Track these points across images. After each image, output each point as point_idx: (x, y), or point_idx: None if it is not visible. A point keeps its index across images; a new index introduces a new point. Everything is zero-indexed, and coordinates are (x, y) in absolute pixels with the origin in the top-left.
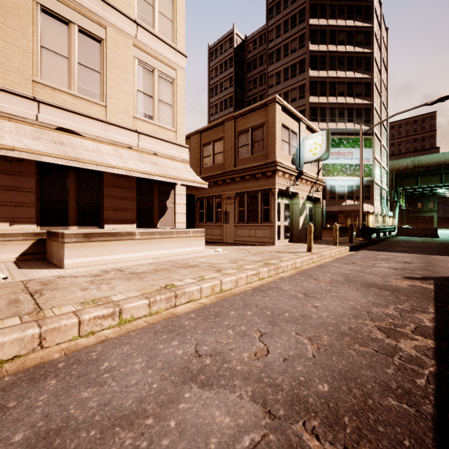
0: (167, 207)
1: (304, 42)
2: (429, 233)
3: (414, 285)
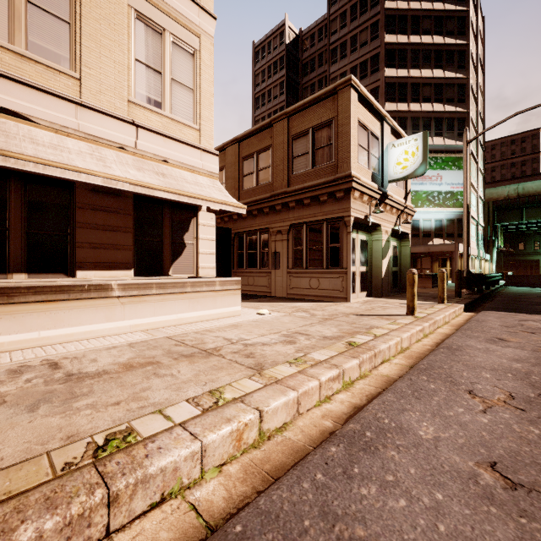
0: (185, 244)
1: (377, 32)
2: None
3: None
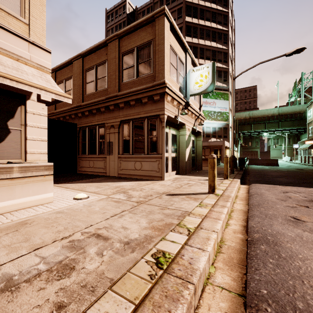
0: (9, 129)
1: (181, 14)
2: (272, 163)
3: None
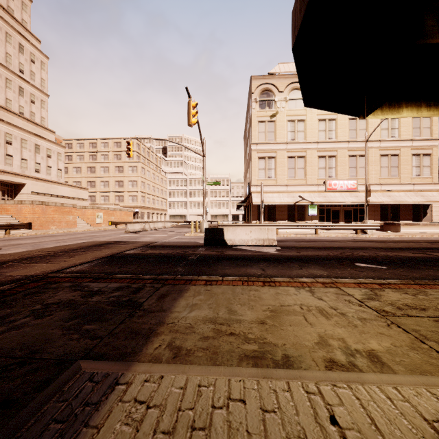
0: (427, 213)
1: None
2: None
3: None
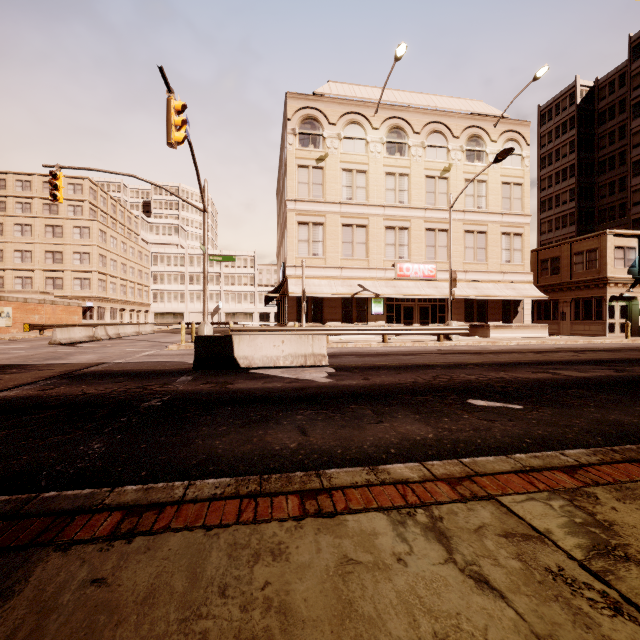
0: (518, 311)
1: None
2: None
3: None
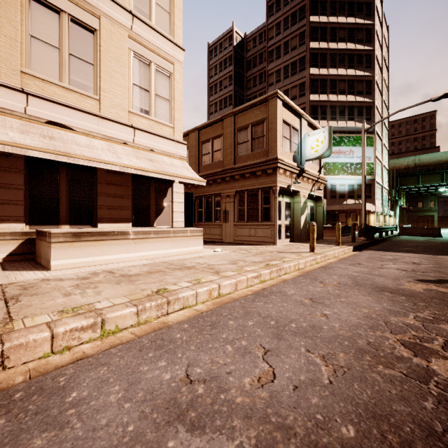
0: (164, 205)
1: (304, 39)
2: (432, 233)
3: (430, 289)
